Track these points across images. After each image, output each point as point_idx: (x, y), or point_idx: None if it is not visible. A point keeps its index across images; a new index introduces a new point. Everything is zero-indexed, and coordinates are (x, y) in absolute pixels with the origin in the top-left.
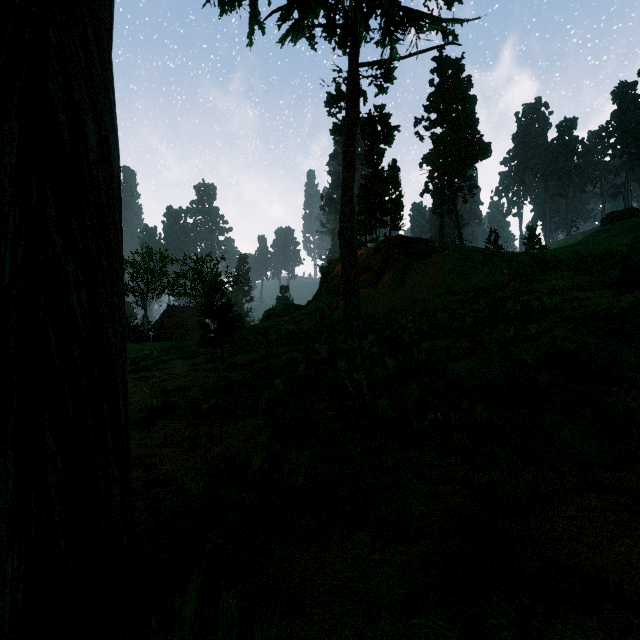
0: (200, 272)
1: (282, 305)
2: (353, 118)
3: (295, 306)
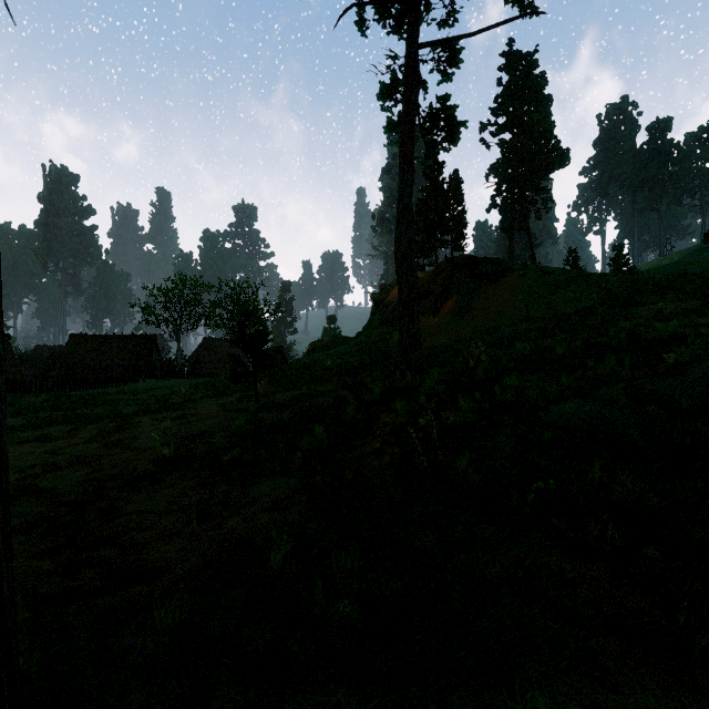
0: (237, 300)
1: (329, 337)
2: (412, 109)
3: (343, 338)
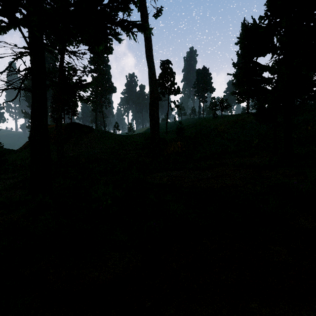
0: None
1: None
2: None
3: (9, 150)
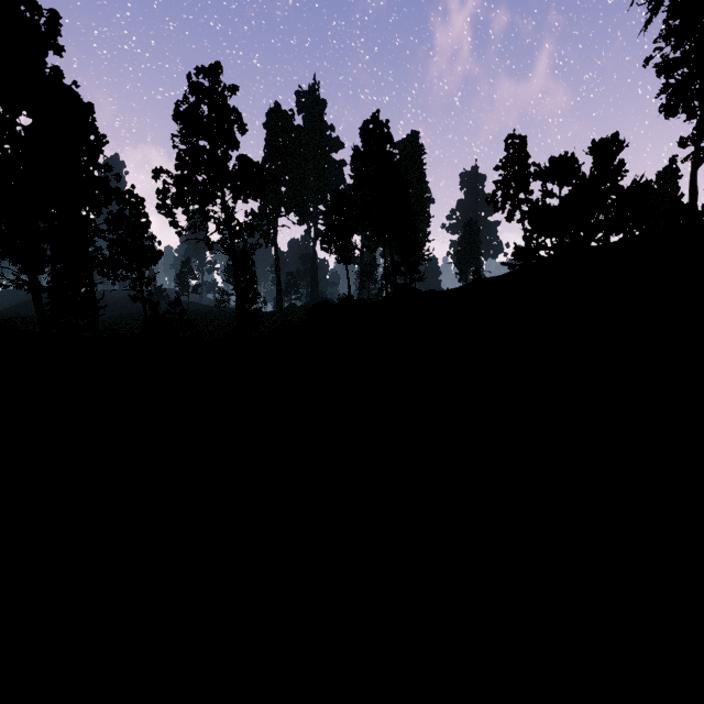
0: None
1: None
2: None
3: None
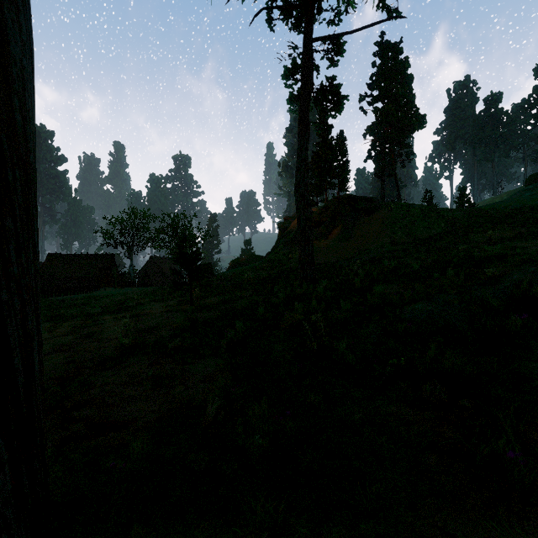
0: (176, 227)
1: (245, 256)
2: (307, 87)
3: (256, 257)
